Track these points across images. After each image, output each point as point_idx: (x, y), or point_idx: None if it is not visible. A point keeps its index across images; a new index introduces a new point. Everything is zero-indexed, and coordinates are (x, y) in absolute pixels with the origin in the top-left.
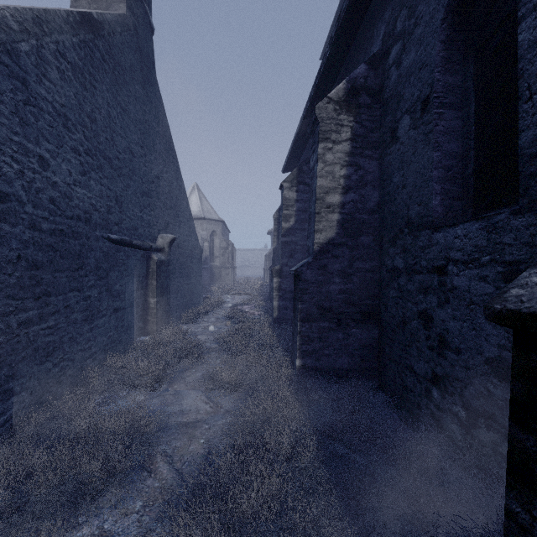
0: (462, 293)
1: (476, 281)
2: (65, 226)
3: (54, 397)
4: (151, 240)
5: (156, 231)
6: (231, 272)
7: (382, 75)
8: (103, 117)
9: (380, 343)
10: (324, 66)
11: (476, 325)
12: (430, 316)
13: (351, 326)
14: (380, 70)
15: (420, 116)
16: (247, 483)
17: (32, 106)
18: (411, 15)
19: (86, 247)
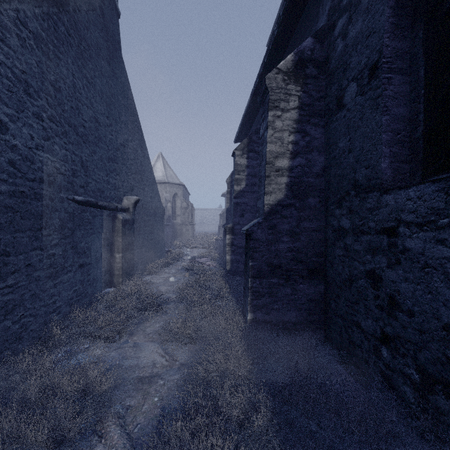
0: (416, 255)
1: (432, 244)
2: (26, 188)
3: (13, 353)
4: (117, 201)
5: (122, 193)
6: (190, 228)
7: (327, 48)
8: (68, 87)
9: (326, 298)
10: (272, 44)
11: (432, 288)
12: (379, 276)
13: (299, 282)
14: (326, 43)
15: (368, 82)
16: None
17: None
18: None
19: (49, 208)
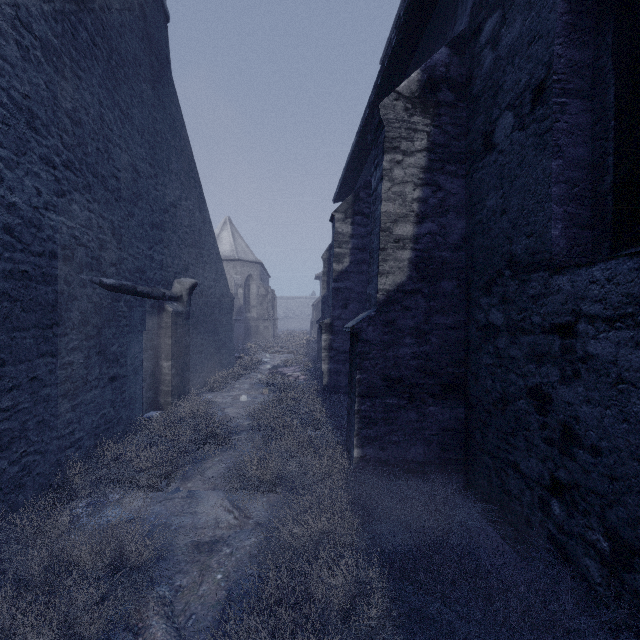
0: (604, 365)
1: (629, 348)
2: (29, 265)
3: (11, 508)
4: (164, 286)
5: (171, 274)
6: (270, 325)
7: (469, 63)
8: (93, 120)
9: (467, 426)
10: (388, 59)
11: (629, 414)
12: (548, 396)
13: (428, 403)
14: (467, 55)
15: (531, 110)
16: None
17: None
18: None
19: (64, 296)
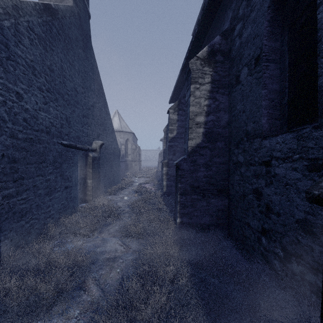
0: (281, 178)
1: (290, 170)
2: (33, 135)
3: (26, 242)
4: (88, 144)
5: (92, 139)
6: (138, 163)
7: (230, 43)
8: (58, 69)
9: (229, 208)
10: (194, 38)
11: (290, 198)
12: (260, 192)
13: (211, 198)
14: (229, 39)
15: (254, 67)
16: (145, 299)
17: (11, 61)
18: (248, 5)
19: (47, 149)
